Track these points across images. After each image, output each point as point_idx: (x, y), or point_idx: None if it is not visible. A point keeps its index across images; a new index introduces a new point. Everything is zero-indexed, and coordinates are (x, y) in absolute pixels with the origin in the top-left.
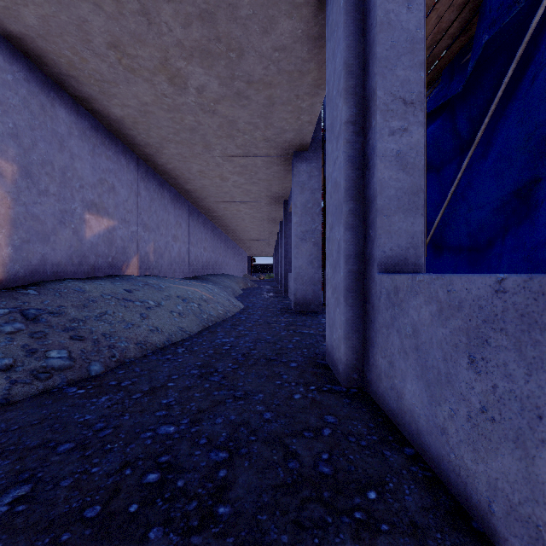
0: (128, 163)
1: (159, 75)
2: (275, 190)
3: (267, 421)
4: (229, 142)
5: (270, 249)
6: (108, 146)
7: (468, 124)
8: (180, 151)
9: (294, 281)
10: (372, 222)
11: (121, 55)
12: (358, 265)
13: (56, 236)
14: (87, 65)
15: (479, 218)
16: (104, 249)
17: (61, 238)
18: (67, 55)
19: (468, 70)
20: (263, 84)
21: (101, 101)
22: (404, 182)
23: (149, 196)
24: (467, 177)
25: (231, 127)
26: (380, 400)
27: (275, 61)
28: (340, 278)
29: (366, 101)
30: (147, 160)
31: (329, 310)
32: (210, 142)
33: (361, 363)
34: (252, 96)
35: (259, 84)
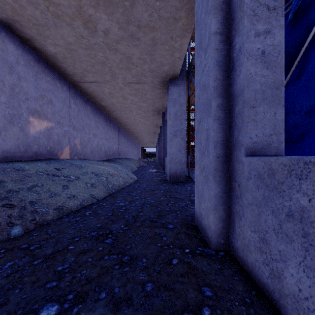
0: (62, 86)
1: (76, 20)
2: (157, 106)
3: (148, 296)
4: (127, 73)
5: (154, 143)
6: (47, 73)
7: (286, 58)
8: (96, 79)
9: (169, 162)
10: (238, 113)
11: (48, 3)
12: (224, 150)
13: (6, 132)
14: (25, 11)
15: (294, 120)
16: (44, 141)
17: (11, 133)
18: (10, 3)
19: (290, 17)
20: (148, 28)
21: (40, 41)
22: (268, 77)
23: (77, 108)
24: (285, 92)
25: (128, 61)
26: (248, 268)
27: (157, 9)
28: (209, 160)
29: (231, 14)
30: (75, 85)
31: (198, 184)
32: (115, 73)
33: (226, 230)
34: (142, 38)
35: (146, 28)
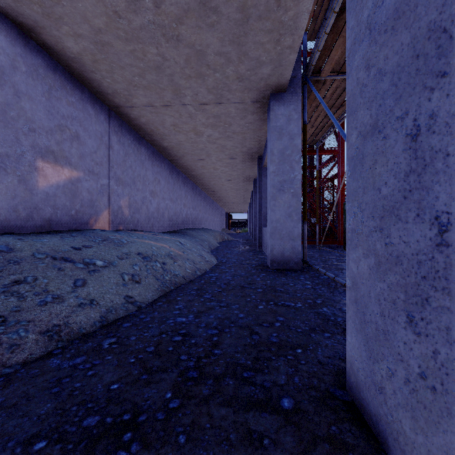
0: (97, 113)
1: None
2: (249, 145)
3: None
4: (200, 85)
5: (245, 206)
6: (71, 91)
7: None
8: (150, 99)
9: (271, 235)
10: None
11: None
12: None
13: None
14: None
15: None
16: (65, 201)
17: (0, 186)
18: None
19: None
20: None
21: (50, 31)
22: None
23: (123, 150)
24: None
25: (200, 62)
26: None
27: None
28: (432, 239)
29: None
30: (119, 113)
31: (362, 300)
32: (179, 86)
33: None
34: (222, 7)
35: None
